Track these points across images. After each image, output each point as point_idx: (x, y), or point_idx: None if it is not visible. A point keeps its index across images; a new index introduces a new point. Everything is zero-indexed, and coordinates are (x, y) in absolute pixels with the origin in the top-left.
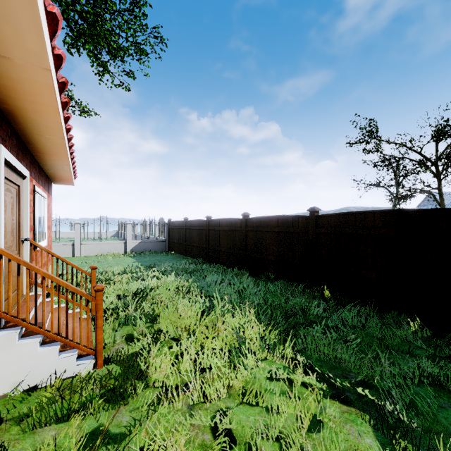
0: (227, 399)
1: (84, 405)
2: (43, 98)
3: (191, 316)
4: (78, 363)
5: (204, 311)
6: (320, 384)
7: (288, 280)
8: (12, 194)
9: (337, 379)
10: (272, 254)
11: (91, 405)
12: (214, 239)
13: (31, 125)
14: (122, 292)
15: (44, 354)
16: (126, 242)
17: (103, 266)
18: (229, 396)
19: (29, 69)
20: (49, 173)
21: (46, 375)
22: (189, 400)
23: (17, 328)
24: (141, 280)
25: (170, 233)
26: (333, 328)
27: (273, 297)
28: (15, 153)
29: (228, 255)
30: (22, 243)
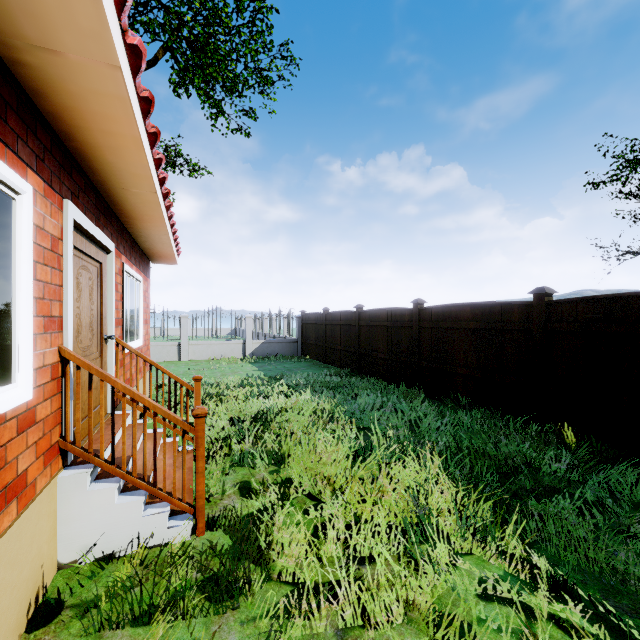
0: (406, 629)
1: (175, 599)
2: (118, 124)
3: (337, 461)
4: (170, 524)
5: (355, 453)
6: (589, 624)
7: (493, 409)
8: (90, 273)
9: (626, 620)
10: (463, 365)
11: (183, 603)
12: (368, 339)
13: (111, 173)
14: (237, 414)
15: (124, 508)
16: (245, 342)
17: (214, 375)
18: (408, 622)
19: (92, 70)
20: (145, 247)
21: (126, 539)
22: (338, 620)
23: (89, 466)
24: (264, 397)
25: (303, 330)
26: (597, 506)
27: (471, 437)
28: (94, 217)
29: (390, 364)
30: (105, 342)
